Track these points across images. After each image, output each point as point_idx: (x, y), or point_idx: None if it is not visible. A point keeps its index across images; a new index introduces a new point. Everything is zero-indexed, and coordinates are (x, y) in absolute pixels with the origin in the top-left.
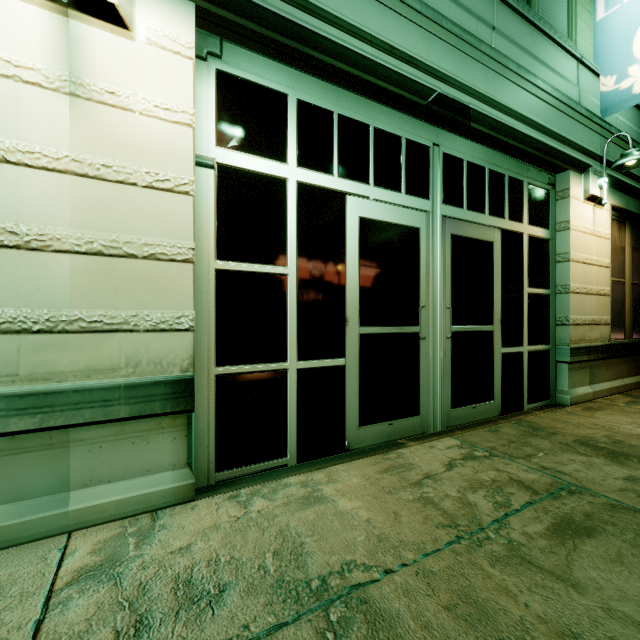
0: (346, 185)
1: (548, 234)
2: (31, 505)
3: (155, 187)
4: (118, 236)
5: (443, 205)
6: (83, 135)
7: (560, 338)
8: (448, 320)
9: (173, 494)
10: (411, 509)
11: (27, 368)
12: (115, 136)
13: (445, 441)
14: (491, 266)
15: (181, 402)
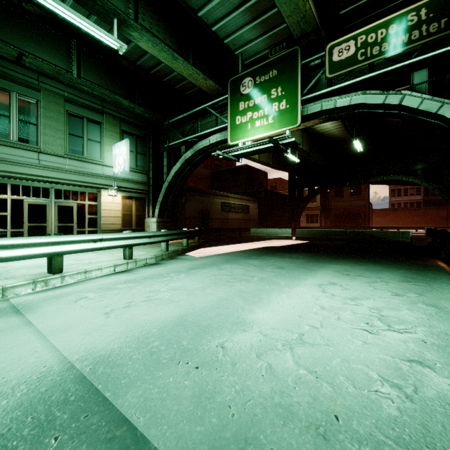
0: (24, 198)
1: (97, 203)
2: None
3: None
4: None
5: (55, 199)
6: None
7: (101, 227)
8: (57, 223)
9: None
10: None
11: None
12: None
13: None
14: (73, 211)
15: None
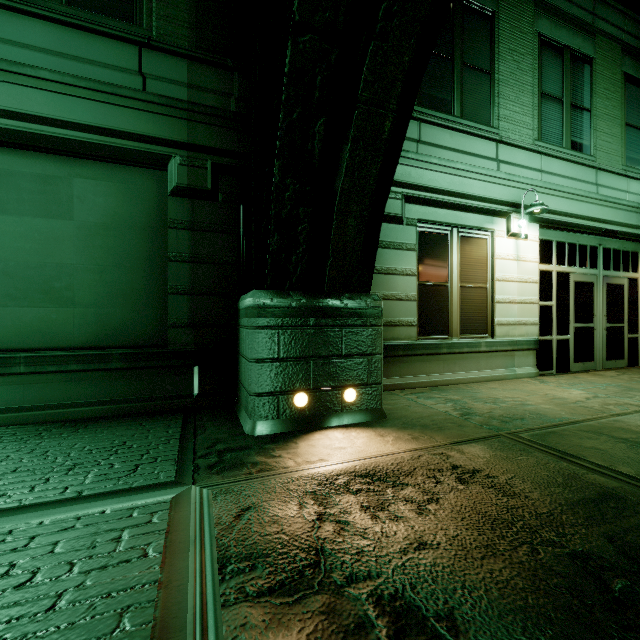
0: (569, 269)
1: None
2: (509, 370)
3: (531, 282)
4: (524, 298)
5: (602, 271)
6: (519, 271)
7: None
8: (604, 321)
9: (534, 374)
10: (614, 379)
11: (510, 334)
12: (524, 269)
13: (608, 371)
14: (623, 296)
15: (536, 346)
